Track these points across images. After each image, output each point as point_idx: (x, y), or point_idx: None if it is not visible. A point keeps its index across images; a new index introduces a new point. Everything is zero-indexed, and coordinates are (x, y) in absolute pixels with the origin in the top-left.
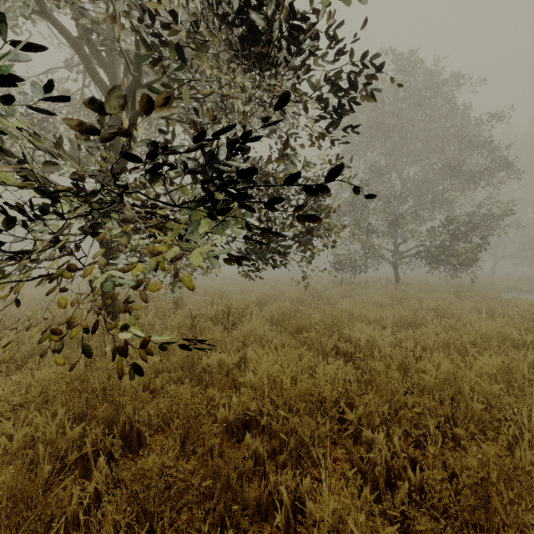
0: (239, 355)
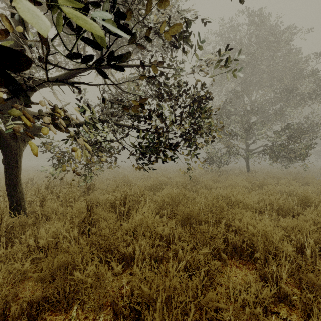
0: (129, 251)
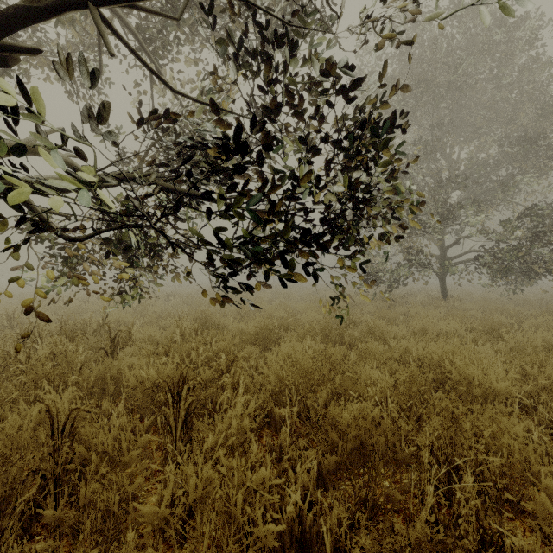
0: None
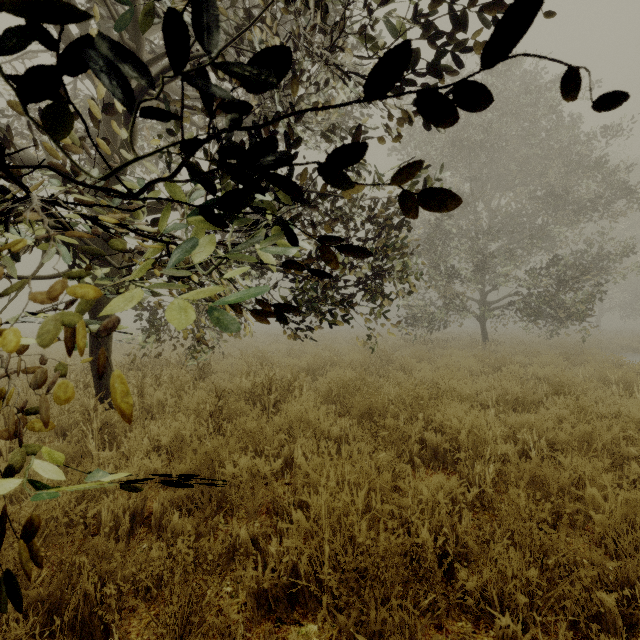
0: (283, 453)
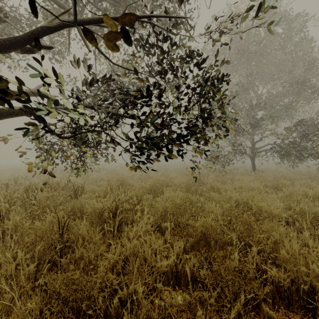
0: (113, 306)
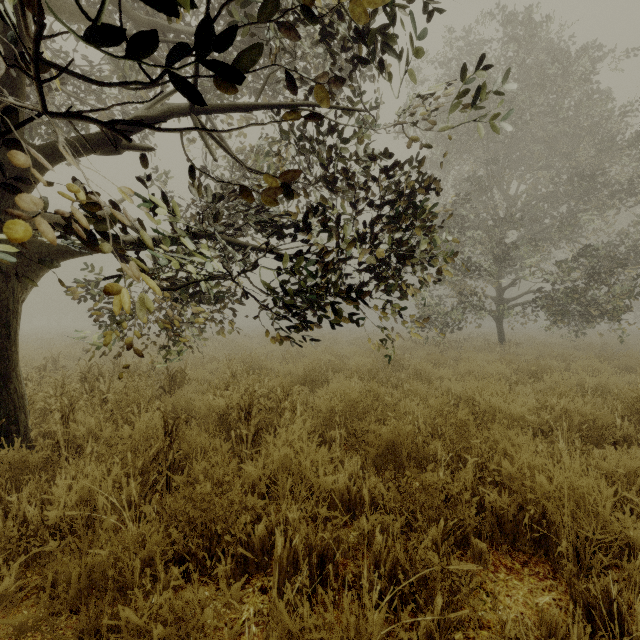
0: (258, 534)
